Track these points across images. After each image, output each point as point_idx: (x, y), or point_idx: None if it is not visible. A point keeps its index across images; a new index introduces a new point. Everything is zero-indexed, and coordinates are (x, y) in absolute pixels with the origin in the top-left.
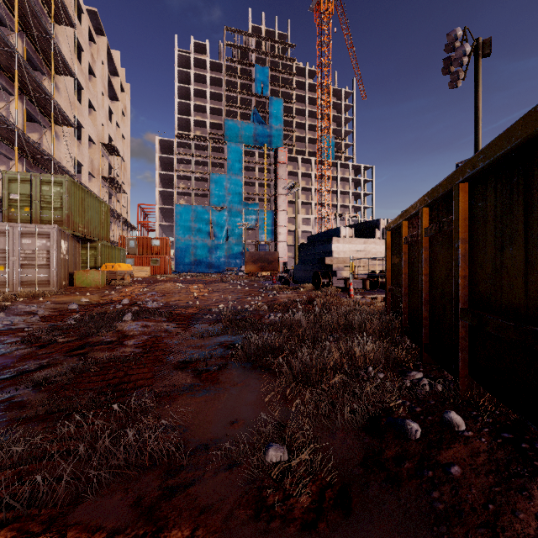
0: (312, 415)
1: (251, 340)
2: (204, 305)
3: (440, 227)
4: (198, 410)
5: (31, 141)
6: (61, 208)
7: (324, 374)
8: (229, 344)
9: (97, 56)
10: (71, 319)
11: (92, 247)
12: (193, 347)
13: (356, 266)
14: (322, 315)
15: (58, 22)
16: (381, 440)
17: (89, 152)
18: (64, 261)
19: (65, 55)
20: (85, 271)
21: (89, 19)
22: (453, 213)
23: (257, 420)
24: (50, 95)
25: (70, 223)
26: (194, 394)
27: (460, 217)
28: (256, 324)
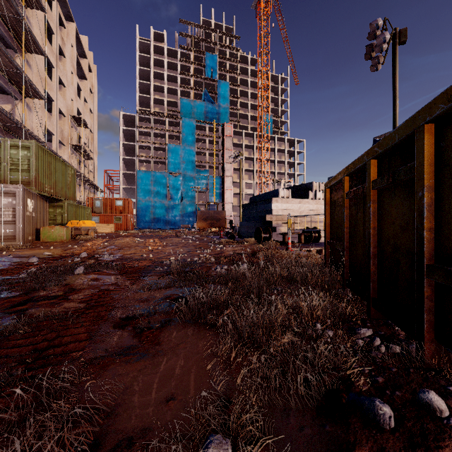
0: (261, 391)
1: (196, 295)
2: (157, 258)
3: (395, 177)
4: (130, 382)
5: (2, 110)
6: (28, 170)
7: (273, 336)
8: (176, 297)
9: (66, 39)
10: (25, 273)
11: (59, 206)
12: (139, 301)
13: (294, 223)
14: (265, 268)
15: (29, 6)
16: (346, 428)
17: (59, 123)
18: (30, 218)
19: (36, 36)
20: (50, 227)
21: (59, 6)
22: (415, 158)
23: (197, 395)
24: (20, 70)
25: (36, 183)
26: (130, 360)
27: (425, 162)
28: (203, 277)
